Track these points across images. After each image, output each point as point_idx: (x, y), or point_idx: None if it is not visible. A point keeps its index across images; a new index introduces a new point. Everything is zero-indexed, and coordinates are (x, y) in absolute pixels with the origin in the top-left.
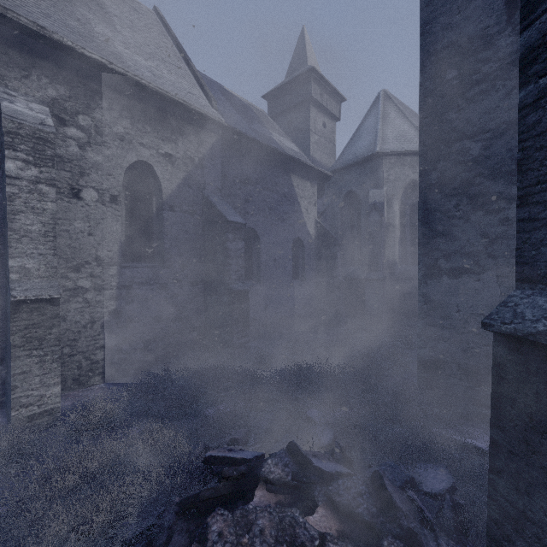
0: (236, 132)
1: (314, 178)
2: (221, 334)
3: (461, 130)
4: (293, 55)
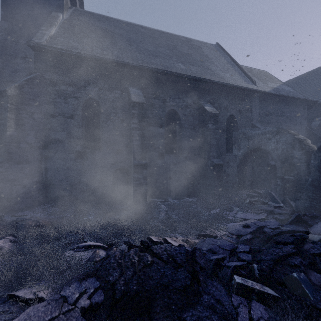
0: None
1: None
2: None
3: None
4: None
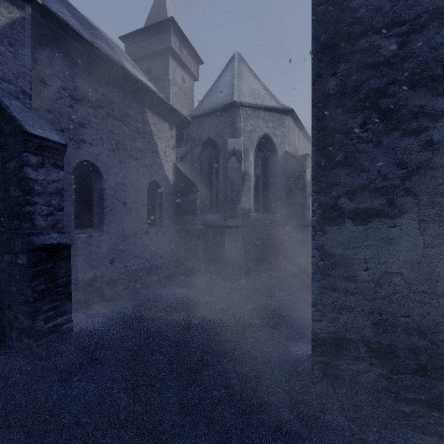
0: (60, 22)
1: (172, 120)
2: (17, 316)
3: (368, 21)
4: (153, 5)
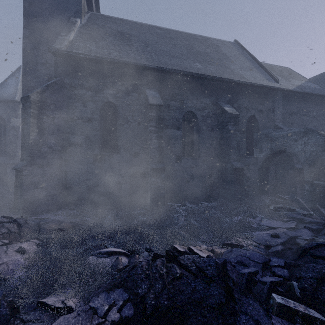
0: None
1: None
2: None
3: None
4: None
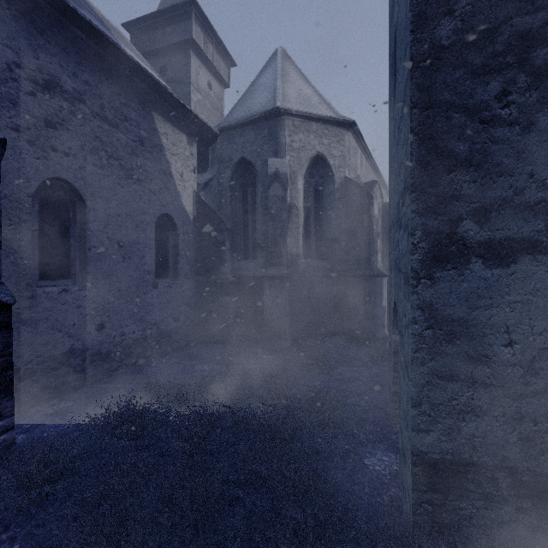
0: None
1: (192, 132)
2: None
3: None
4: None
